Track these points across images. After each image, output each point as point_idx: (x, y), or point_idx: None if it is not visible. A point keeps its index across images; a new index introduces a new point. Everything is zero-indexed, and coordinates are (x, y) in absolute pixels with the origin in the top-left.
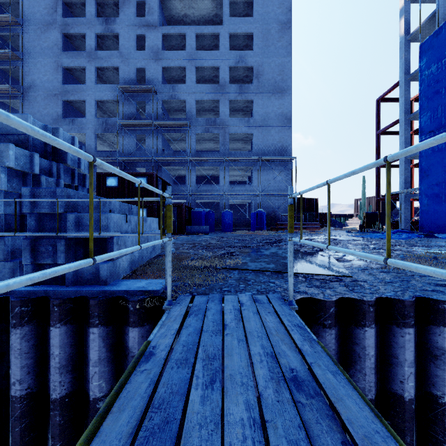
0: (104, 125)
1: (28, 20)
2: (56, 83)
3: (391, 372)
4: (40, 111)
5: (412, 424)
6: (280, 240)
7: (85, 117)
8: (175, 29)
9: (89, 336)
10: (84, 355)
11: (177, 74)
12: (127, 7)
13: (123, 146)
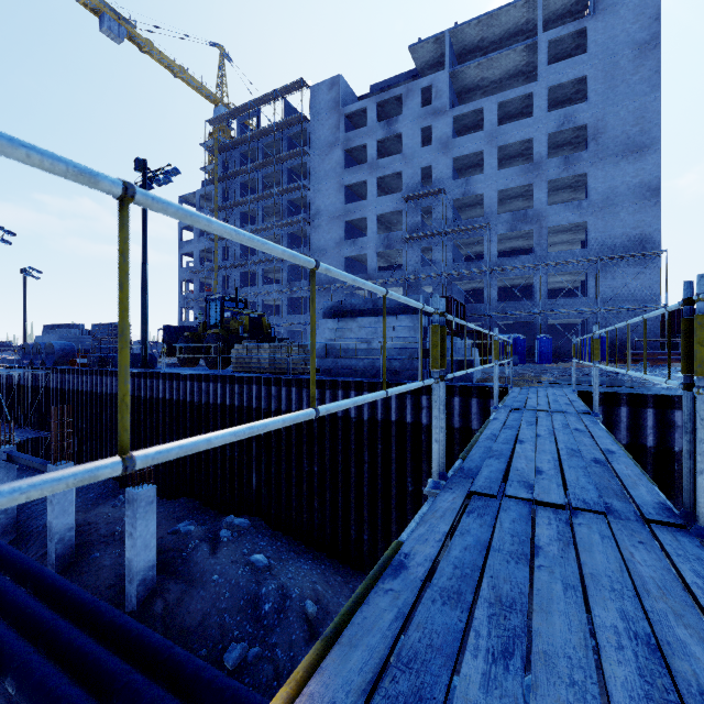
0: (386, 242)
1: (314, 146)
2: (338, 205)
3: (640, 433)
4: (324, 237)
5: (651, 460)
6: (616, 374)
7: (361, 232)
8: (470, 107)
9: (472, 402)
10: (467, 412)
11: (471, 160)
12: (411, 99)
13: (406, 263)
